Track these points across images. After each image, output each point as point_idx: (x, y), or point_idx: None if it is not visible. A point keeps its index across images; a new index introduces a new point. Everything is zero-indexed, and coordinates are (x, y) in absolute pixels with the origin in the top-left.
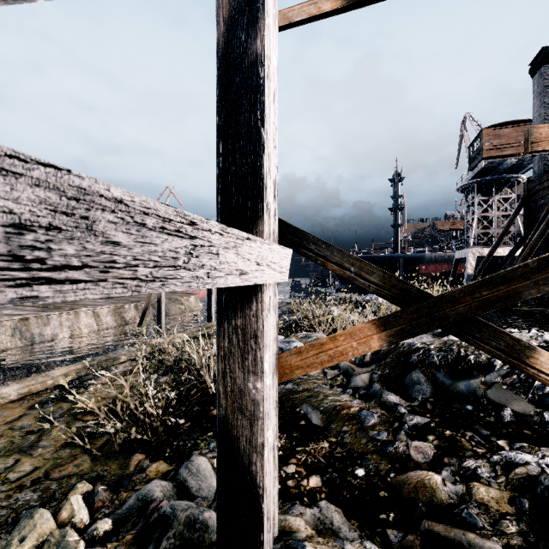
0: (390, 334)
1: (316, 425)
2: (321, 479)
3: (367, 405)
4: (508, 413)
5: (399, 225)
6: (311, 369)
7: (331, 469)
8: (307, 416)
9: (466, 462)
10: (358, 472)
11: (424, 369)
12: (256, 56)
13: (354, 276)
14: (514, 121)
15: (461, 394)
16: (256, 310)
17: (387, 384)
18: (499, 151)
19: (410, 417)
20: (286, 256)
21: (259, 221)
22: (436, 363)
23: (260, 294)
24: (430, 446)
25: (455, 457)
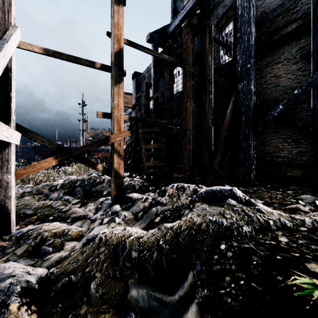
0: (59, 160)
1: (30, 214)
2: (33, 225)
3: (56, 201)
4: (104, 192)
5: (84, 130)
6: (30, 173)
7: (38, 221)
8: (24, 213)
9: (88, 204)
10: (50, 218)
11: (81, 186)
12: (8, 68)
13: (48, 145)
14: (131, 93)
15: (93, 191)
16: (8, 152)
17: (66, 195)
18: (126, 104)
19: (73, 200)
20: (19, 135)
21: (9, 123)
22: (86, 183)
23: (10, 147)
24: (78, 205)
25: (86, 205)
